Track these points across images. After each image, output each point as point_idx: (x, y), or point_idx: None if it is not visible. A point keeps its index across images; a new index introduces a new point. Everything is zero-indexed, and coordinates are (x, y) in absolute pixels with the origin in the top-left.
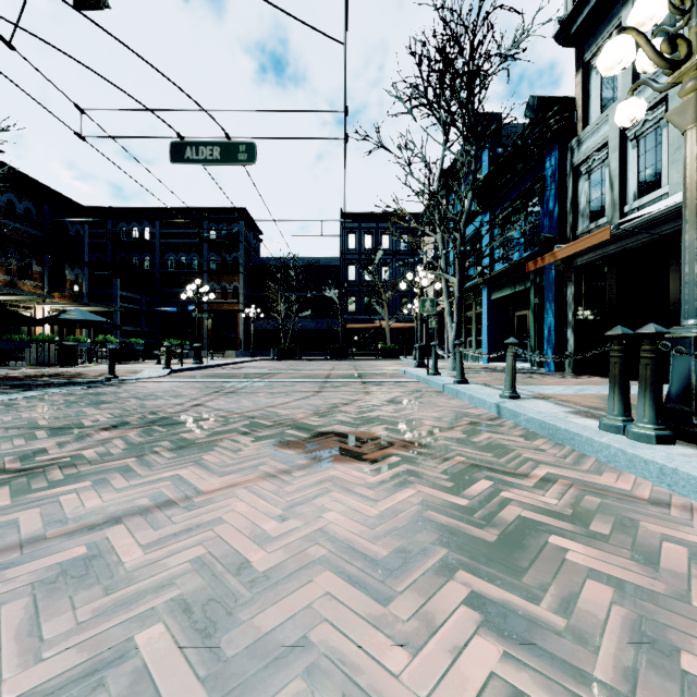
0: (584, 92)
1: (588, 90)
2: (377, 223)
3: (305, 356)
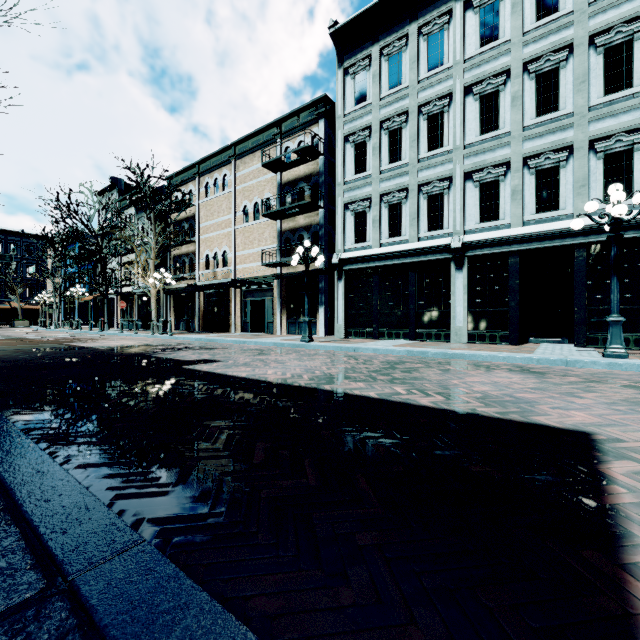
0: None
1: None
2: (6, 236)
3: None
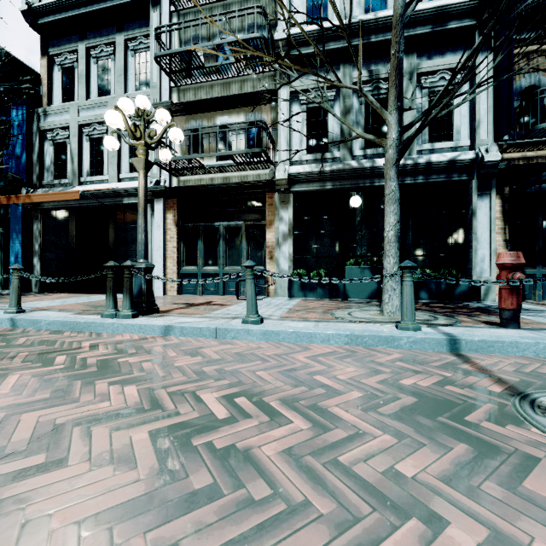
0: (49, 76)
1: (52, 77)
2: None
3: None
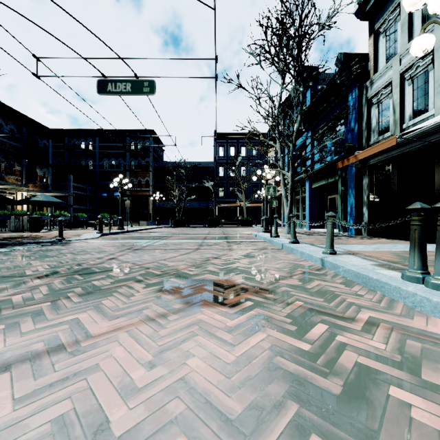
0: (374, 49)
1: (377, 49)
2: (238, 140)
3: (192, 225)
